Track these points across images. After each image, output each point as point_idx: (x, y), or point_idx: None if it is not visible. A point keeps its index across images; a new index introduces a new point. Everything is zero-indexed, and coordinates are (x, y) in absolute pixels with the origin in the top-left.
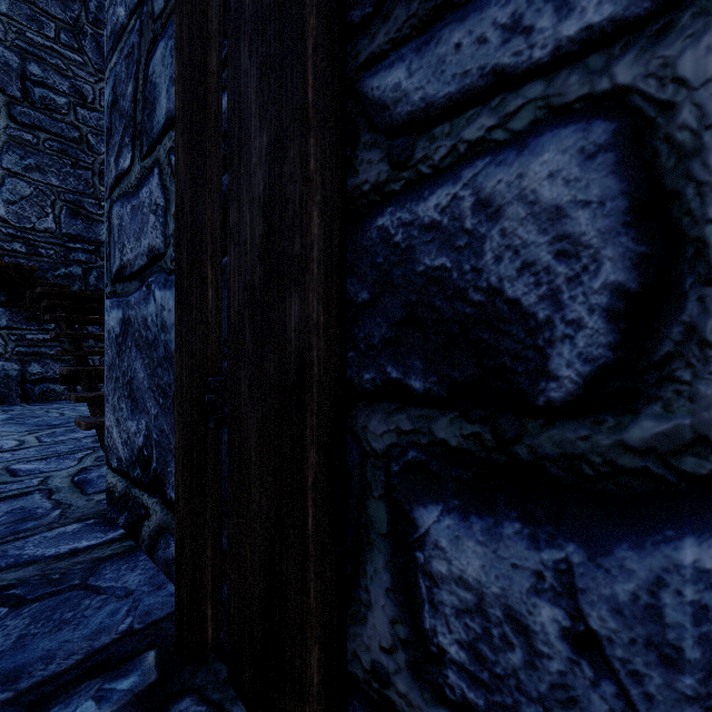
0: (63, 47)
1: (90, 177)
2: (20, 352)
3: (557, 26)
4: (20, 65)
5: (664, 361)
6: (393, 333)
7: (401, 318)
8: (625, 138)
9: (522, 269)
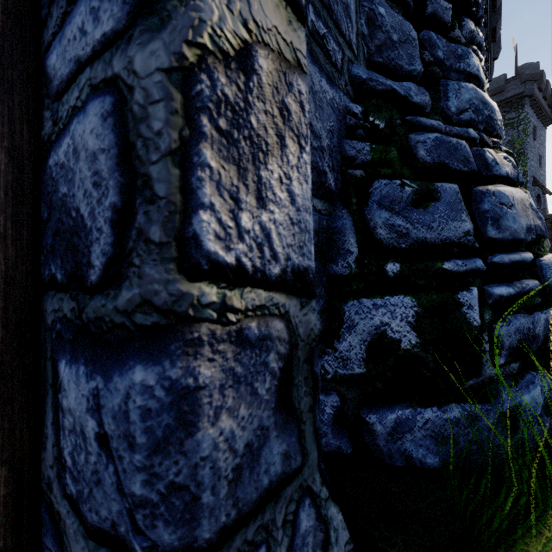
0: None
1: None
2: None
3: (94, 32)
4: None
5: (130, 252)
6: (53, 241)
7: (55, 230)
8: (117, 108)
9: (84, 194)
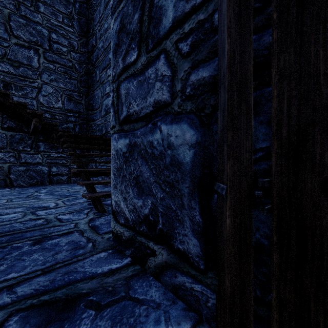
0: (65, 25)
1: (76, 83)
2: (48, 162)
3: None
4: (48, 34)
5: None
6: None
7: None
8: None
9: None
